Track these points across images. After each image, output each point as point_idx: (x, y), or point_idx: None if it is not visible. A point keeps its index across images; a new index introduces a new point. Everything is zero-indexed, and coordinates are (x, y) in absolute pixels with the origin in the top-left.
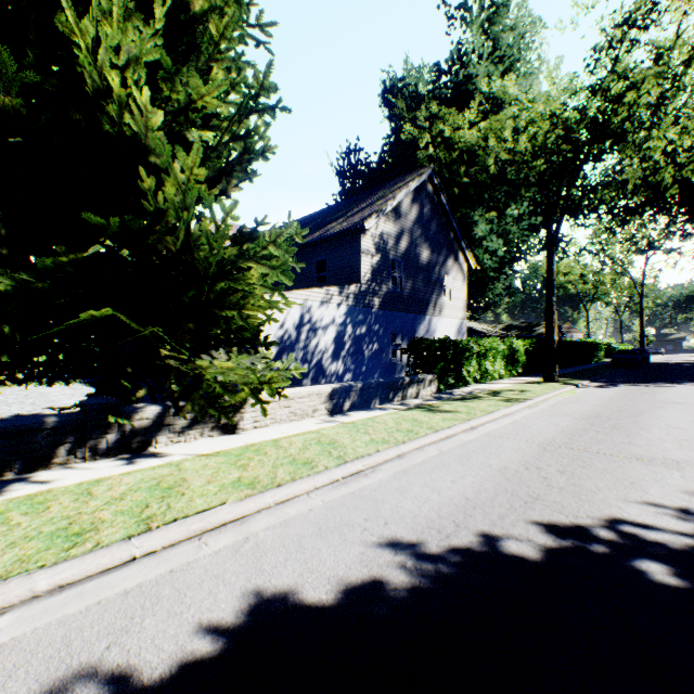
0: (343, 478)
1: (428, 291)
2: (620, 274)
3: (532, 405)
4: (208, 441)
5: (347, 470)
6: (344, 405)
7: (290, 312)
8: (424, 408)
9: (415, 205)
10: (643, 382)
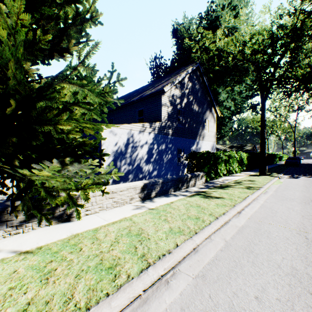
0: (144, 291)
1: (197, 127)
2: (284, 122)
3: (264, 191)
4: (43, 231)
5: (148, 280)
6: (151, 193)
7: (121, 136)
8: (201, 194)
9: (190, 81)
10: (311, 174)
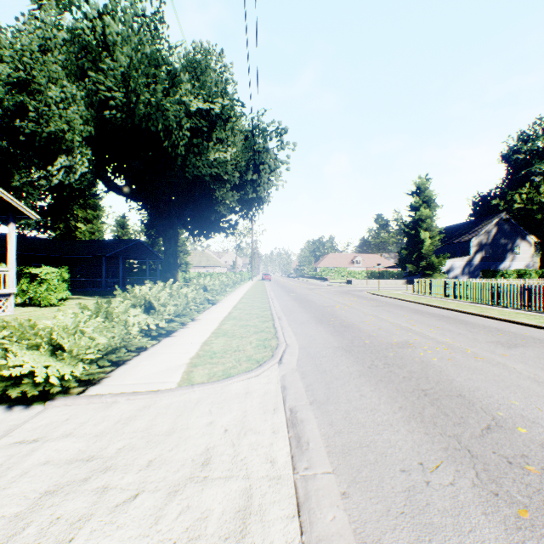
0: None
1: (504, 253)
2: None
3: None
4: None
5: None
6: None
7: (447, 265)
8: None
9: (496, 226)
10: None
